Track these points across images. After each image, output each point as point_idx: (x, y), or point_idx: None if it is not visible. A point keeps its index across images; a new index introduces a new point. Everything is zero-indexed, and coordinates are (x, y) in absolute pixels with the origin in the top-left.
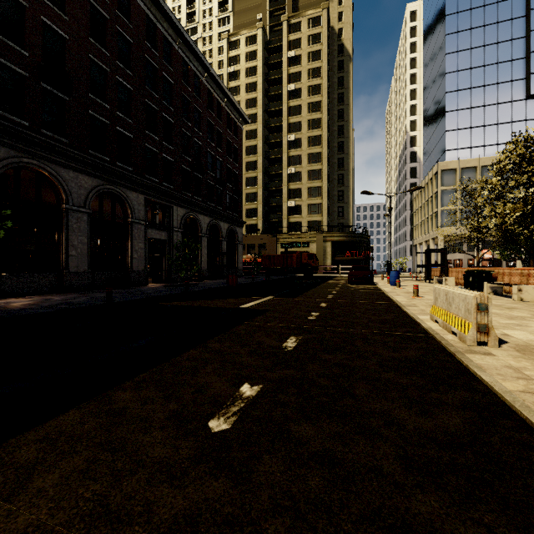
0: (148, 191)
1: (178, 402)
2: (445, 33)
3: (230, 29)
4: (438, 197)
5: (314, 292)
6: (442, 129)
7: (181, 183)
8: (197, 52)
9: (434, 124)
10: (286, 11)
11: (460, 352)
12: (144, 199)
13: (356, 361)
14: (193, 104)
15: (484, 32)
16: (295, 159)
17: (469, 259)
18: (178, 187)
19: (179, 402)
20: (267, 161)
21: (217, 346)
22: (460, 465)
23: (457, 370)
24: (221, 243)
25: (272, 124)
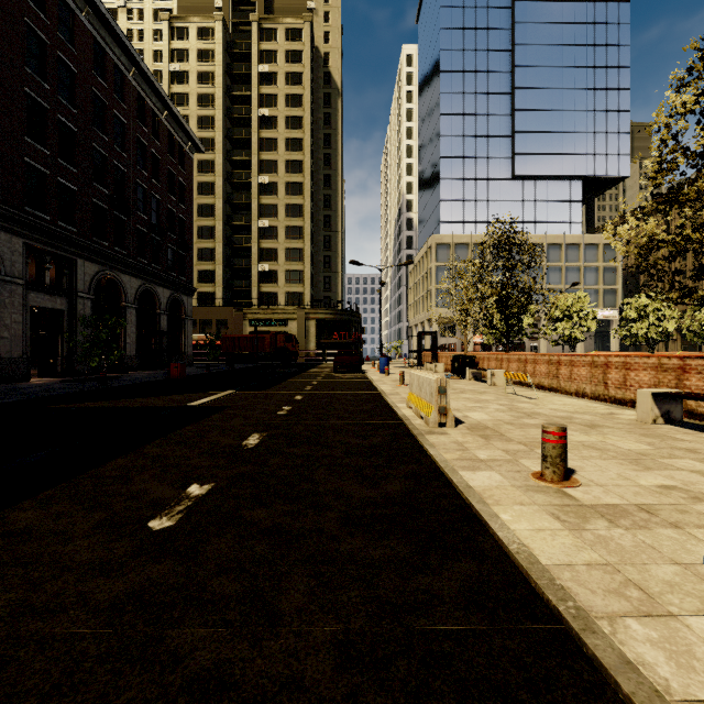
0: (31, 233)
1: (106, 512)
2: (440, 91)
3: (173, 9)
4: (433, 273)
5: (290, 383)
6: (437, 198)
7: (91, 226)
8: (119, 34)
9: (429, 191)
10: (257, 8)
11: (421, 434)
12: (23, 245)
13: (322, 451)
14: (113, 110)
15: (476, 100)
16: (269, 209)
17: (463, 344)
18: (85, 231)
19: (108, 511)
20: (230, 206)
21: (156, 451)
22: (387, 516)
23: (414, 449)
24: (159, 317)
25: (237, 157)
